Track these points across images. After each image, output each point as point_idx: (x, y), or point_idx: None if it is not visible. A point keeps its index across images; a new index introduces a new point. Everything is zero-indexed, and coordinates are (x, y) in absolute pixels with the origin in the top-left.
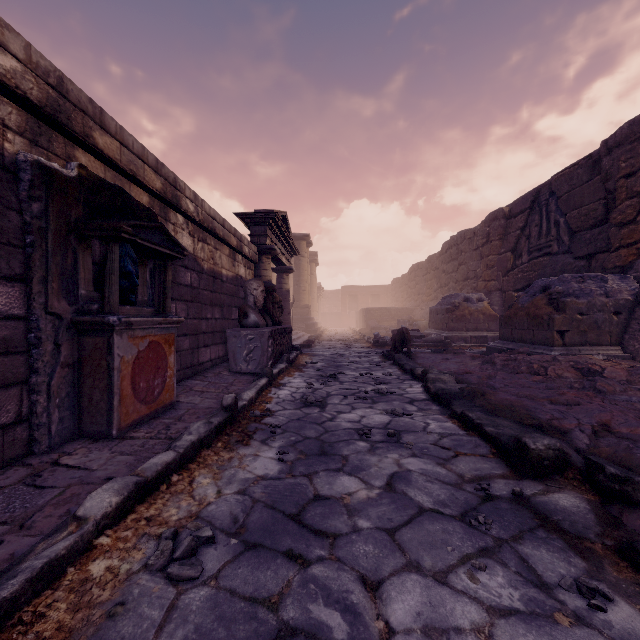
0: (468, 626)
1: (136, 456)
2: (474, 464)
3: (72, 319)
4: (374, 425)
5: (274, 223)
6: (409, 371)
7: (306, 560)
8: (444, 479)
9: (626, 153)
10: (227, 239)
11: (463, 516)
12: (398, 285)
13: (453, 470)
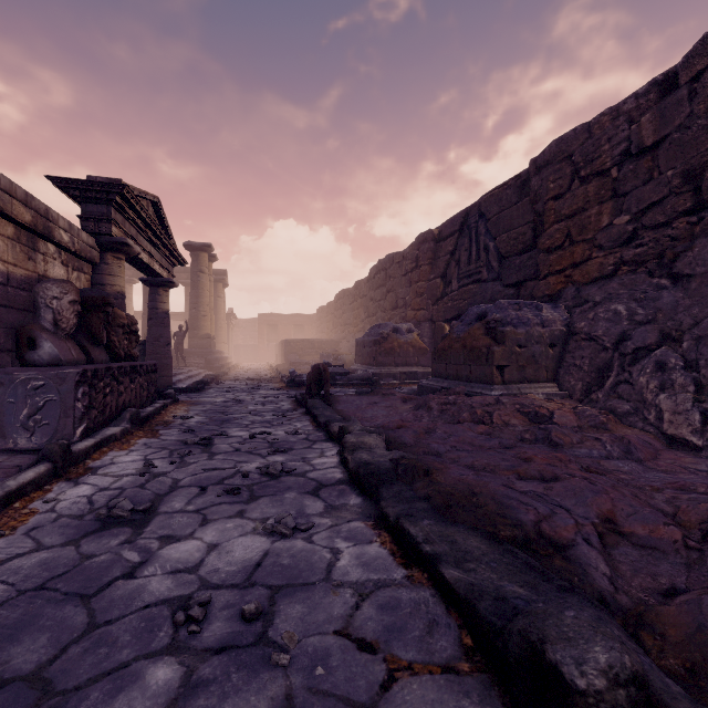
0: None
1: None
2: None
3: None
4: (225, 576)
5: (128, 204)
6: (324, 425)
7: None
8: None
9: (555, 173)
10: None
11: None
12: (324, 314)
13: None
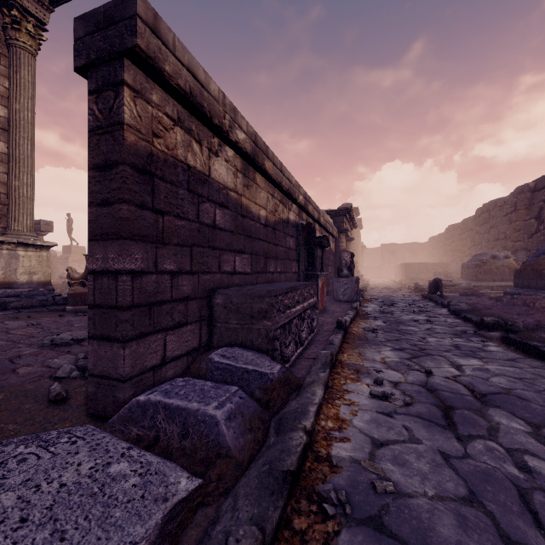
0: (447, 342)
1: (333, 319)
2: (463, 328)
3: (305, 273)
4: (420, 319)
5: (347, 214)
6: (440, 303)
7: (404, 335)
8: (449, 330)
9: None
10: (329, 230)
11: (453, 334)
12: (435, 242)
13: (454, 329)
